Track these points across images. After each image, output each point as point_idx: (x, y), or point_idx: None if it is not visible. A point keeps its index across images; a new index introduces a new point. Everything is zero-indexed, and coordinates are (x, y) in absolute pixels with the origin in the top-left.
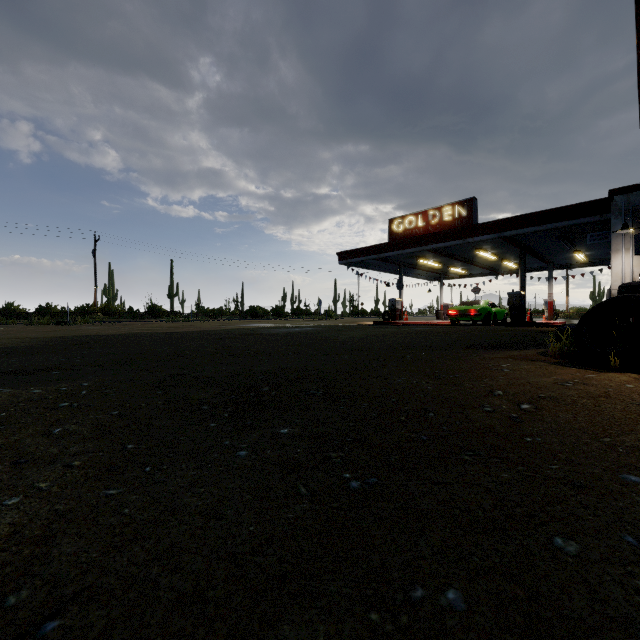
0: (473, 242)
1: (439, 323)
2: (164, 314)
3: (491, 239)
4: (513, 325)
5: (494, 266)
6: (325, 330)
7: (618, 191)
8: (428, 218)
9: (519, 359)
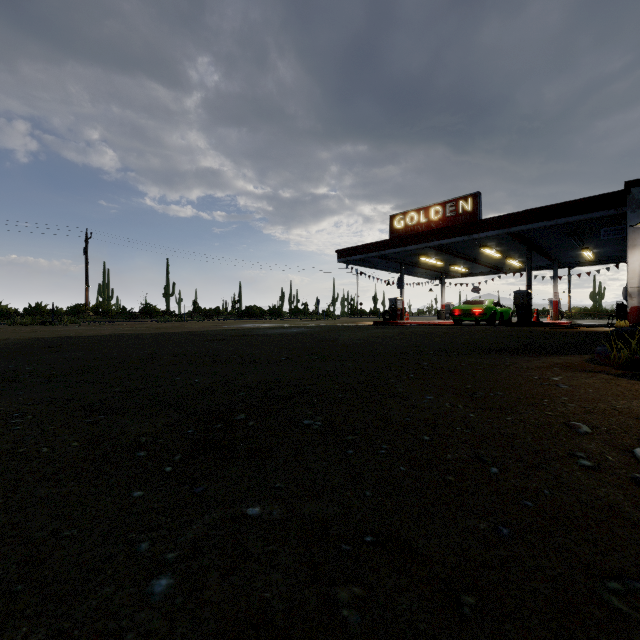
0: (479, 238)
1: (441, 323)
2: (158, 314)
3: (498, 235)
4: (521, 325)
5: (497, 264)
6: (323, 331)
7: (635, 183)
8: (430, 214)
9: (568, 369)
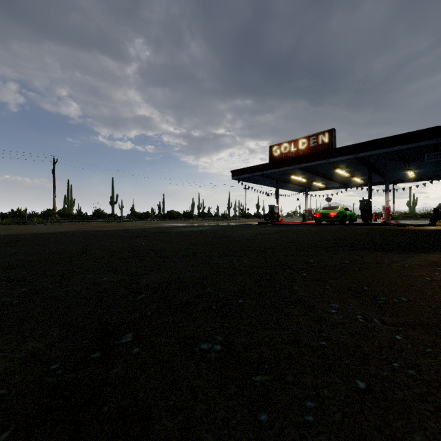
0: (334, 161)
1: (305, 223)
2: (105, 216)
3: (348, 159)
4: (365, 224)
5: (345, 181)
6: (222, 229)
7: None
8: (299, 145)
9: None
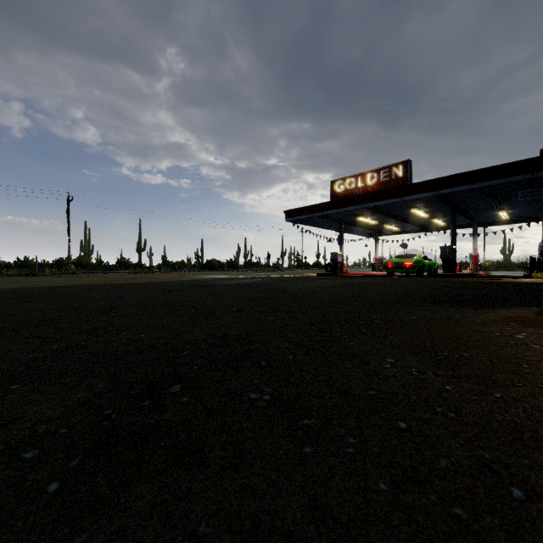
0: (410, 200)
1: (375, 274)
2: (131, 266)
3: (427, 197)
4: (446, 276)
5: (424, 223)
6: (273, 281)
7: None
8: (367, 179)
9: (525, 324)
